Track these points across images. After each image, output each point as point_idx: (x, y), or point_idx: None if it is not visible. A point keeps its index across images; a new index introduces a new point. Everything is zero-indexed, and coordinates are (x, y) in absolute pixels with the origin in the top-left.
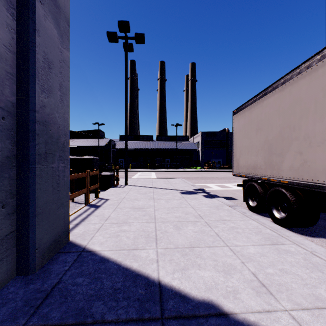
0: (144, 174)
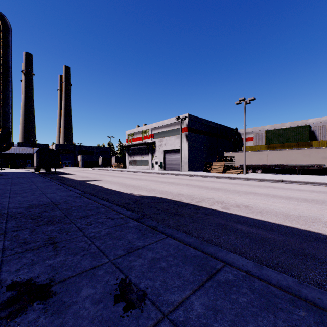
0: None
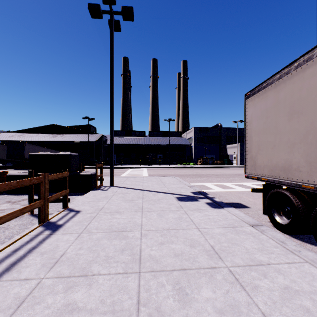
0: (136, 171)
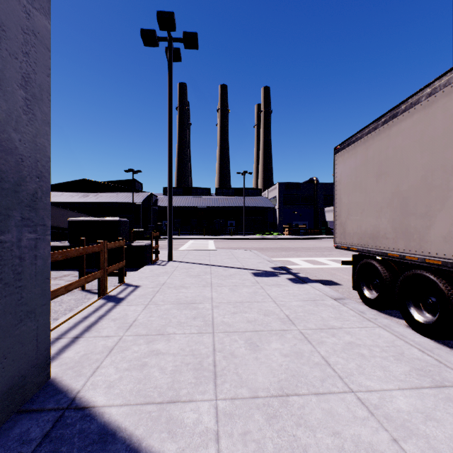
0: (198, 244)
